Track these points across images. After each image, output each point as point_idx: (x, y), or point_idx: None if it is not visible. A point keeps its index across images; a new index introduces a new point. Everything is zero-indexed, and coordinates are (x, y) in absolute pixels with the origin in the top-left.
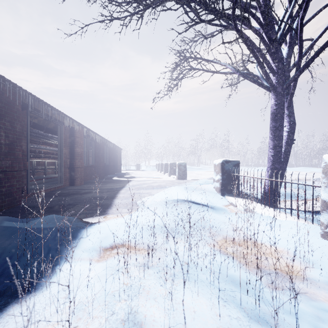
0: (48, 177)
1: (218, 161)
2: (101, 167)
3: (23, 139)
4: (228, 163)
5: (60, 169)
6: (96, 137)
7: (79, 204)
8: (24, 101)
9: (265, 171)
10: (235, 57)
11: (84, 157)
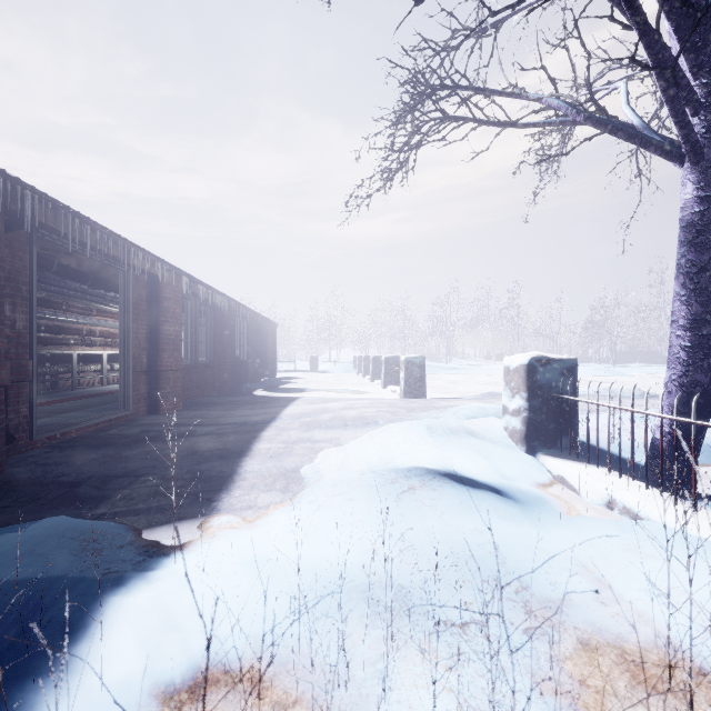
0: (109, 389)
1: (518, 359)
2: (228, 368)
3: (18, 305)
4: (545, 365)
5: (123, 376)
6: (215, 297)
7: (150, 475)
8: (15, 208)
9: (678, 396)
10: (574, 69)
11: (186, 345)
